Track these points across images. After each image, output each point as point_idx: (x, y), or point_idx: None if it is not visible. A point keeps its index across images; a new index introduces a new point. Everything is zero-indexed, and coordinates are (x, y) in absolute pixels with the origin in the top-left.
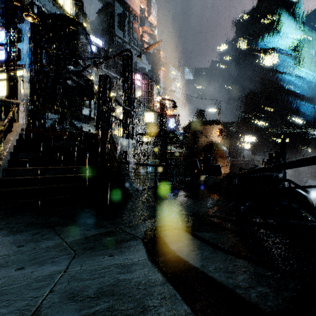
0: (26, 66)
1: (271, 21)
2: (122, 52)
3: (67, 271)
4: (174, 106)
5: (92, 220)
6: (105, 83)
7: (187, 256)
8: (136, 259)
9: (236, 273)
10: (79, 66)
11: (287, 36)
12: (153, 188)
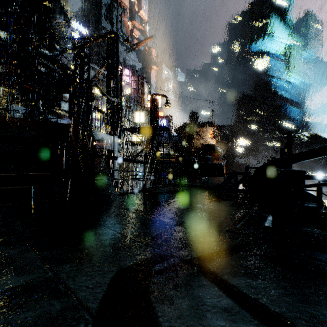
0: None
1: (263, 24)
2: (106, 34)
3: None
4: (167, 103)
5: (6, 251)
6: (82, 63)
7: None
8: None
9: None
10: (54, 50)
11: (278, 41)
12: (141, 192)
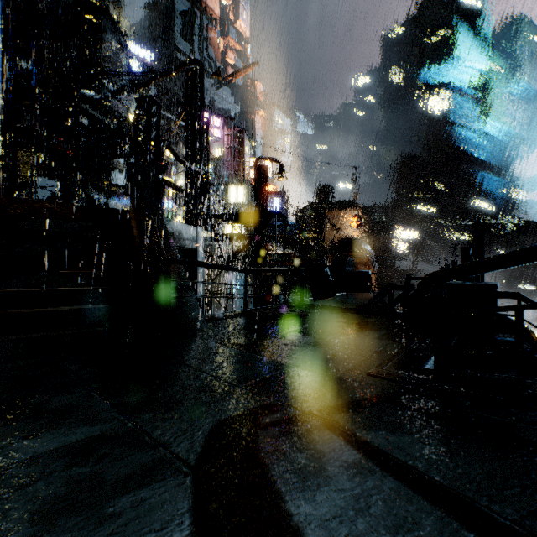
0: None
1: (441, 38)
2: (185, 64)
3: None
4: (281, 172)
5: (66, 397)
6: (148, 114)
7: None
8: None
9: None
10: (103, 91)
11: (467, 65)
12: (241, 316)
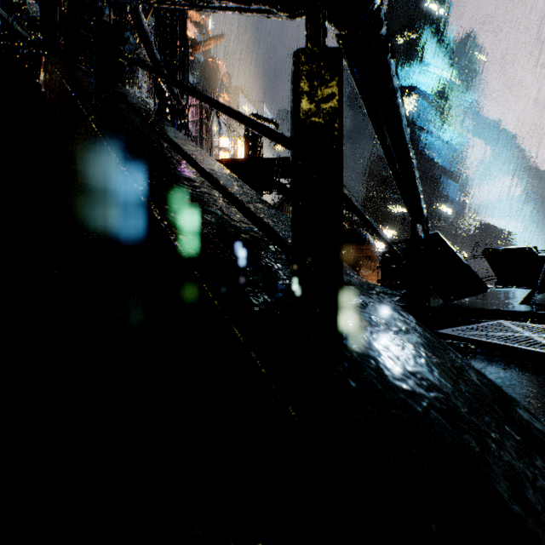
0: None
1: (409, 40)
2: None
3: None
4: None
5: None
6: None
7: None
8: None
9: None
10: None
11: (432, 70)
12: None
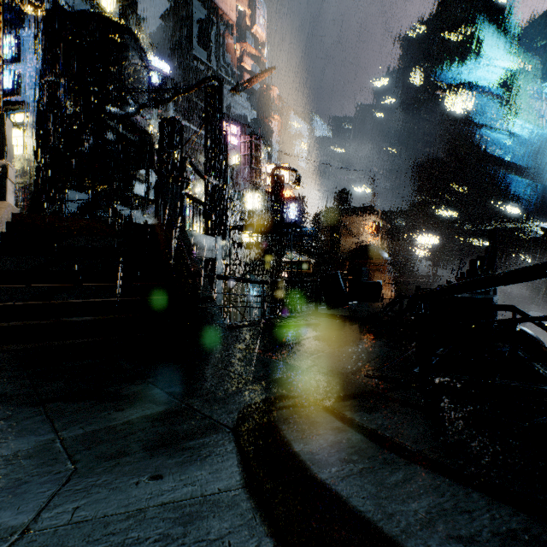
0: (29, 105)
1: (463, 37)
2: (204, 81)
3: (33, 528)
4: (297, 181)
5: (132, 387)
6: (172, 134)
7: (337, 477)
8: (213, 489)
9: (483, 546)
10: (126, 107)
11: (491, 63)
12: (259, 325)
